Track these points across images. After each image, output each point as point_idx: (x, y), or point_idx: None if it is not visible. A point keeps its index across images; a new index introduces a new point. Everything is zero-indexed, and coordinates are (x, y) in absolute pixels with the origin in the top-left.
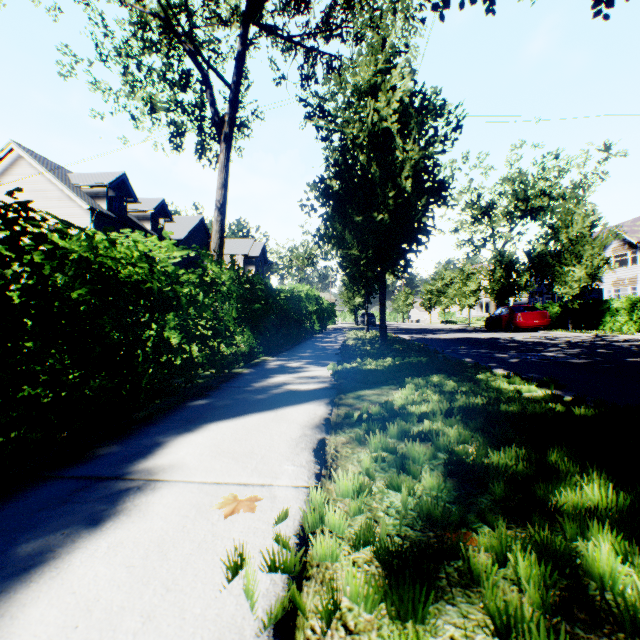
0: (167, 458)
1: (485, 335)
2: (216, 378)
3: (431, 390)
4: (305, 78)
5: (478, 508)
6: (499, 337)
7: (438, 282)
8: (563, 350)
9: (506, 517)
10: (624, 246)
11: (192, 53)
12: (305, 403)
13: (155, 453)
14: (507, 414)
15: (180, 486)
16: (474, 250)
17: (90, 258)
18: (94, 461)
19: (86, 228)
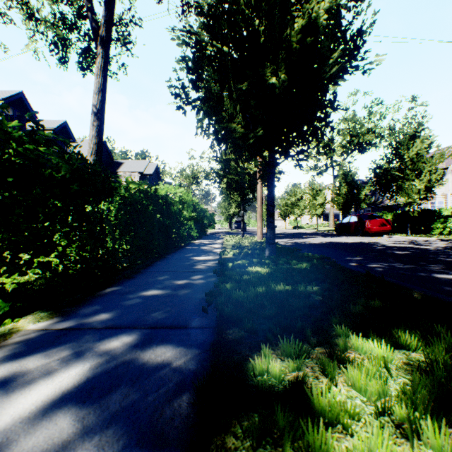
0: None
1: (347, 239)
2: None
3: None
4: (186, 3)
5: None
6: (364, 242)
7: (292, 197)
8: None
9: None
10: None
11: None
12: None
13: None
14: None
15: None
16: (318, 174)
17: None
18: None
19: None
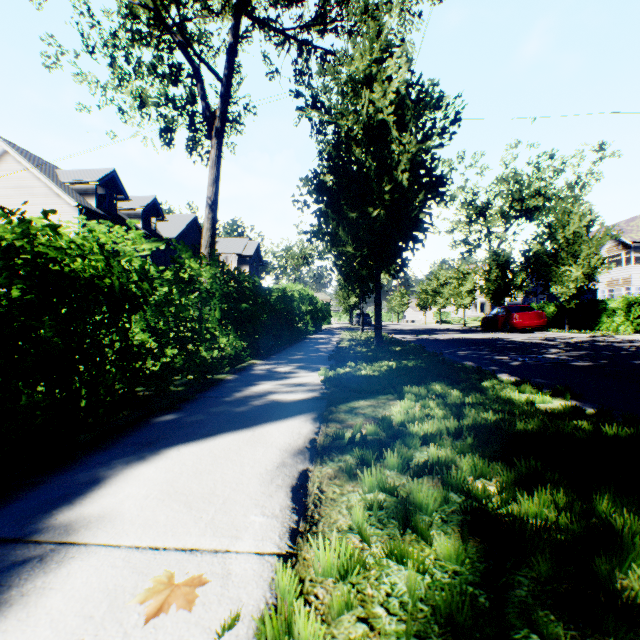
0: (99, 504)
1: (482, 336)
2: (194, 386)
3: (434, 402)
4: (299, 73)
5: (517, 596)
6: (496, 338)
7: (433, 282)
8: (564, 352)
9: (561, 615)
10: (618, 246)
11: (182, 45)
12: (289, 418)
13: (86, 495)
14: (527, 435)
15: (100, 555)
16: (469, 250)
17: (26, 247)
18: (0, 510)
19: (18, 210)
